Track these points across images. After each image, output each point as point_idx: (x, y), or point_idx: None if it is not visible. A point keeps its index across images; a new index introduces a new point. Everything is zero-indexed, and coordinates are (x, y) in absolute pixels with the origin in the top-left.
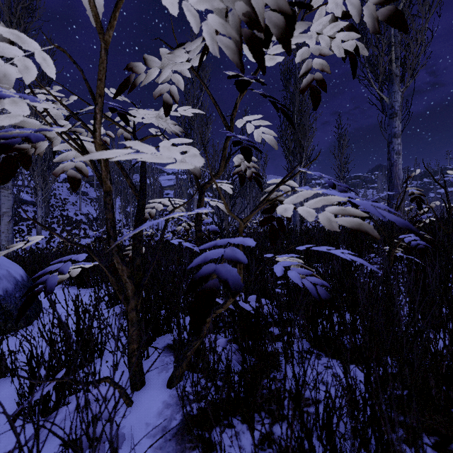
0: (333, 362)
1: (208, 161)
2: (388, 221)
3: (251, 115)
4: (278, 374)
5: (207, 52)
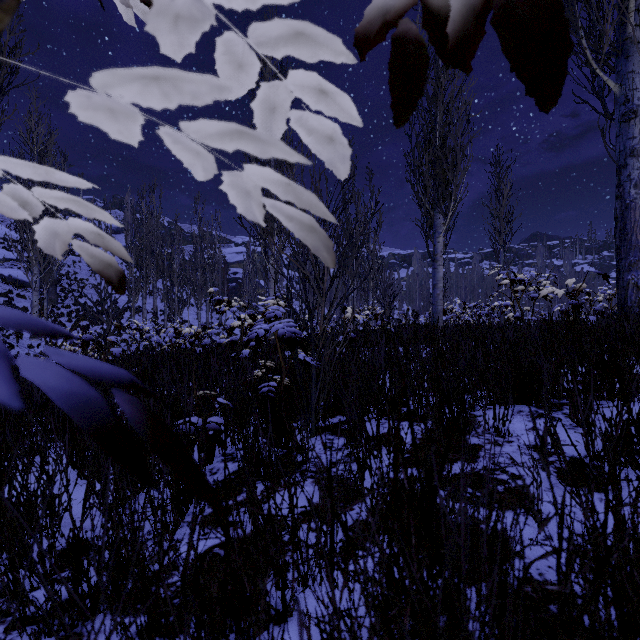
0: None
1: None
2: (617, 312)
3: None
4: None
5: None
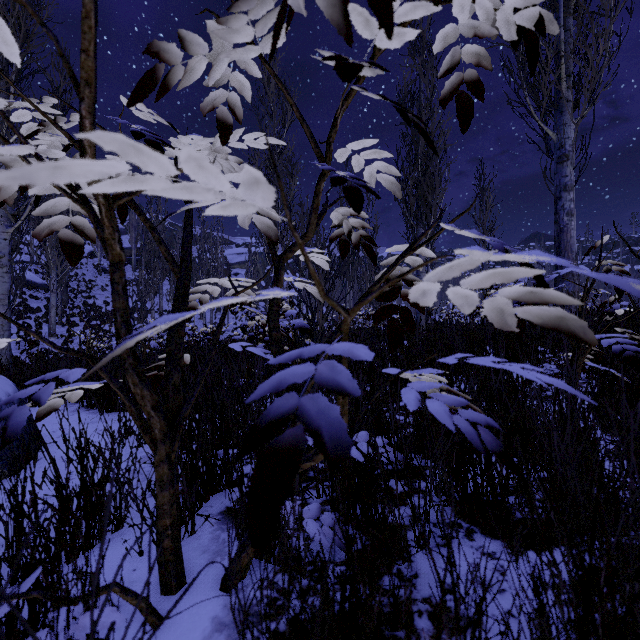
0: (496, 544)
1: (284, 197)
2: None
3: (360, 141)
4: (405, 567)
5: (286, 24)
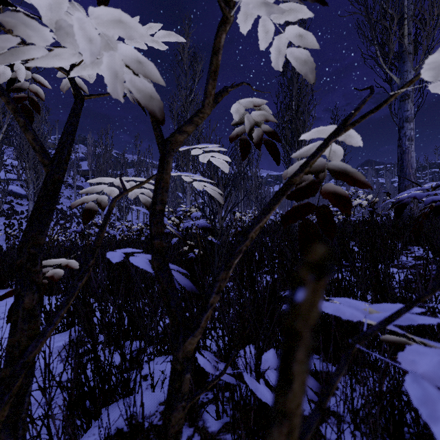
0: None
1: None
2: None
3: None
4: None
5: None
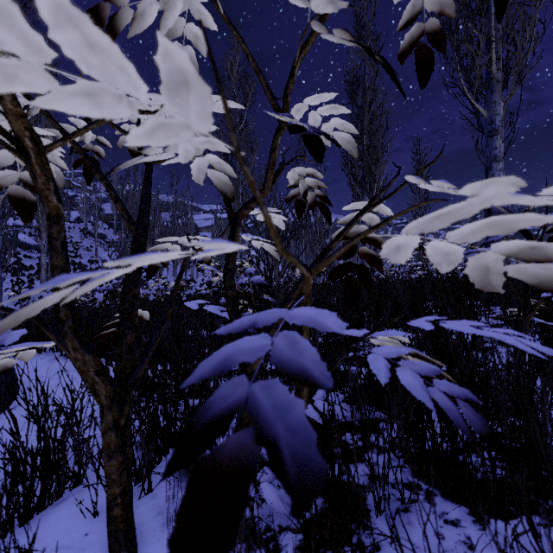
0: (458, 510)
1: (228, 114)
2: None
3: (318, 95)
4: (366, 537)
5: None
